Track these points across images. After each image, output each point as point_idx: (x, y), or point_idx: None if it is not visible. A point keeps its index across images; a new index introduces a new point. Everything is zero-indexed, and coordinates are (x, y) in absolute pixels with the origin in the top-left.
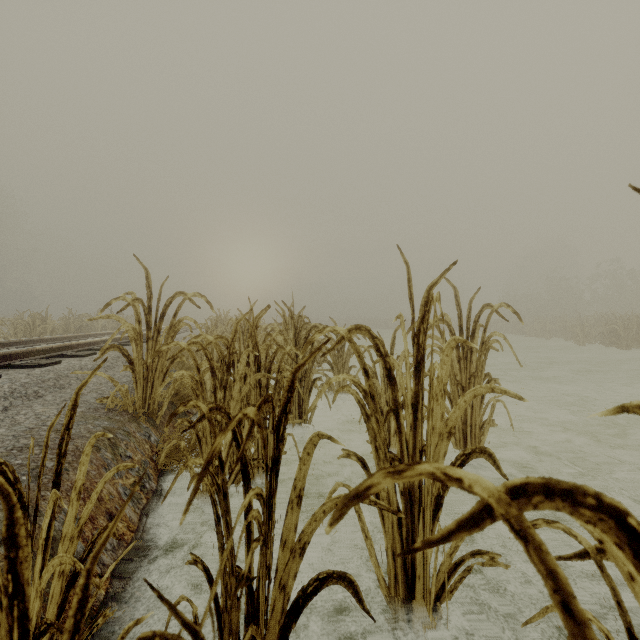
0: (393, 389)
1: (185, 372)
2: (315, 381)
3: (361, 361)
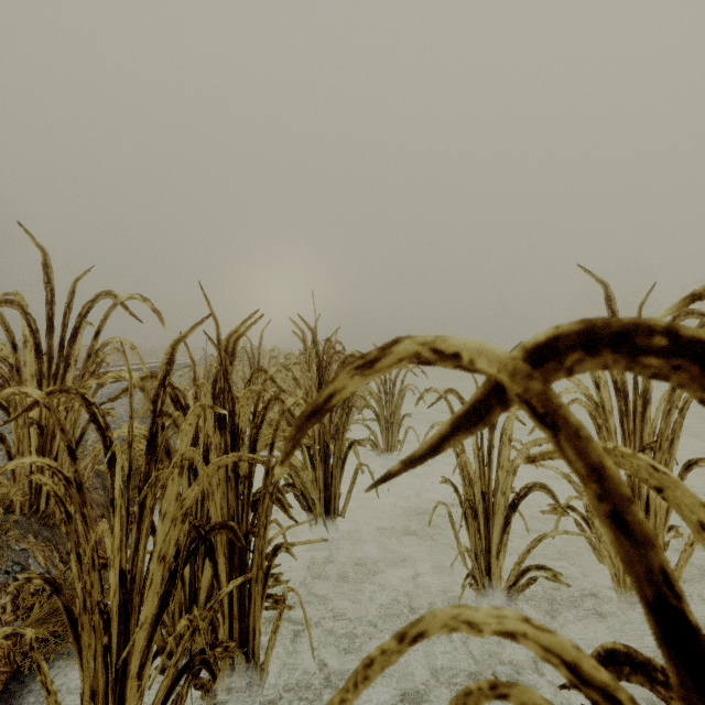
0: None
1: (37, 460)
2: (352, 446)
3: (639, 553)
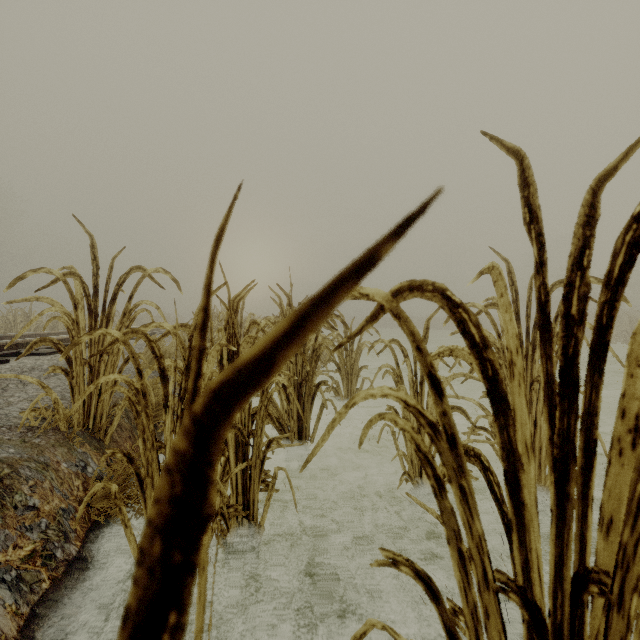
0: (503, 423)
1: (118, 376)
2: (319, 386)
3: (423, 358)
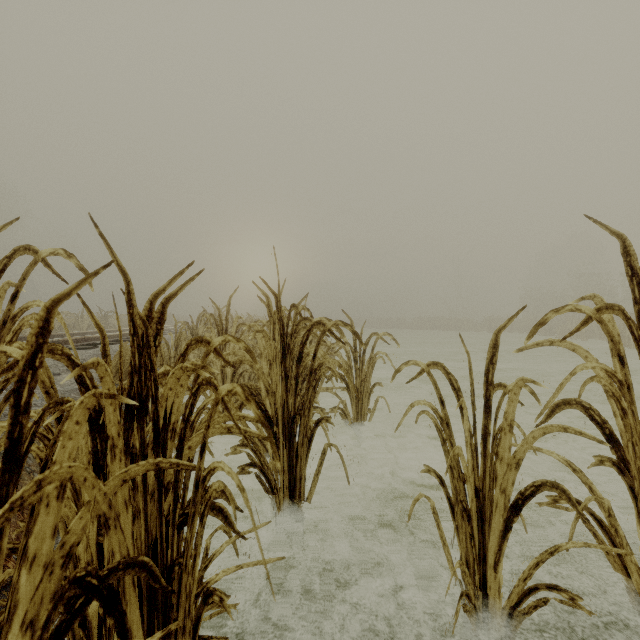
0: None
1: None
2: (319, 424)
3: None
